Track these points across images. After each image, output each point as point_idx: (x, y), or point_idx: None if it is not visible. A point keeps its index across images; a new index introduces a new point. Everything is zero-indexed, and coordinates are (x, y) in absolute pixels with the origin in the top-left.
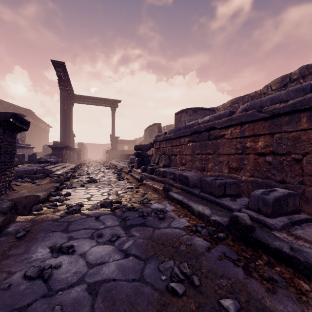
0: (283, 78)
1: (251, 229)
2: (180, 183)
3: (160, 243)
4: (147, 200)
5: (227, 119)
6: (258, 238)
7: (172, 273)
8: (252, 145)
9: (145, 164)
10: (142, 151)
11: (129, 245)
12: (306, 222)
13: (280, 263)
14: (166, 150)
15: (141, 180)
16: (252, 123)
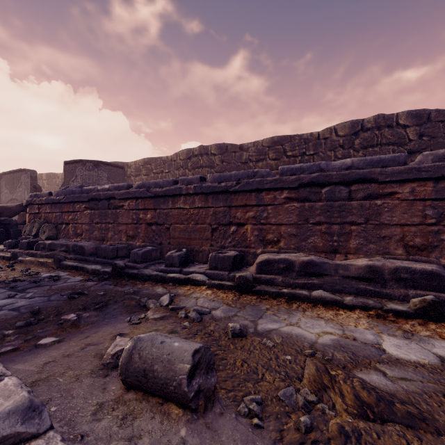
0: (189, 151)
1: (123, 268)
2: (75, 253)
3: (59, 289)
4: (35, 273)
5: (126, 192)
6: (125, 271)
7: (71, 293)
8: (144, 216)
9: (12, 237)
10: (5, 218)
11: (31, 295)
12: (160, 263)
13: (133, 279)
14: (52, 217)
15: (13, 257)
16: (144, 199)
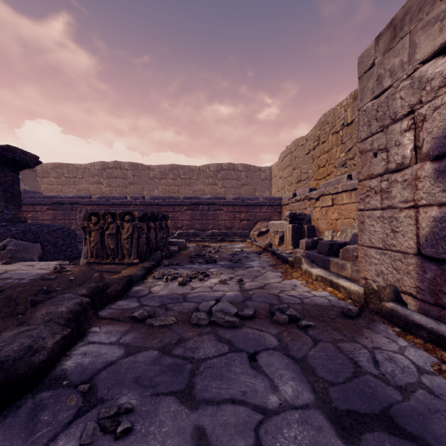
0: (104, 164)
1: None
2: None
3: None
4: None
5: (89, 200)
6: None
7: None
8: None
9: None
10: None
11: None
12: None
13: None
14: None
15: None
16: (104, 205)
